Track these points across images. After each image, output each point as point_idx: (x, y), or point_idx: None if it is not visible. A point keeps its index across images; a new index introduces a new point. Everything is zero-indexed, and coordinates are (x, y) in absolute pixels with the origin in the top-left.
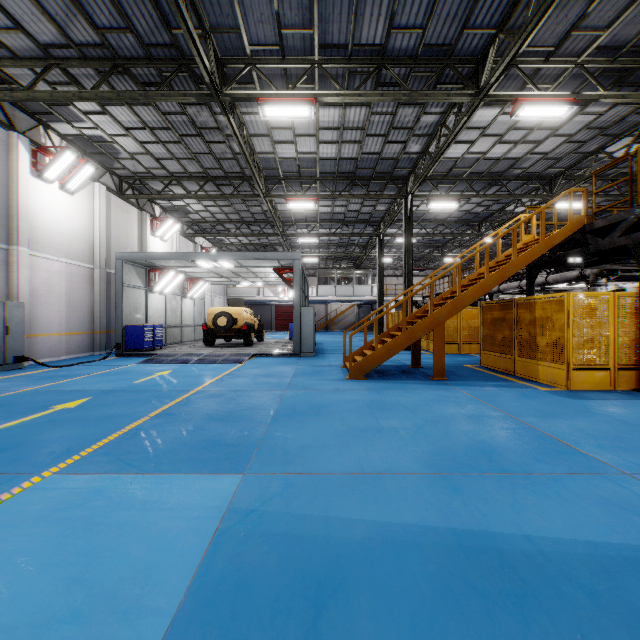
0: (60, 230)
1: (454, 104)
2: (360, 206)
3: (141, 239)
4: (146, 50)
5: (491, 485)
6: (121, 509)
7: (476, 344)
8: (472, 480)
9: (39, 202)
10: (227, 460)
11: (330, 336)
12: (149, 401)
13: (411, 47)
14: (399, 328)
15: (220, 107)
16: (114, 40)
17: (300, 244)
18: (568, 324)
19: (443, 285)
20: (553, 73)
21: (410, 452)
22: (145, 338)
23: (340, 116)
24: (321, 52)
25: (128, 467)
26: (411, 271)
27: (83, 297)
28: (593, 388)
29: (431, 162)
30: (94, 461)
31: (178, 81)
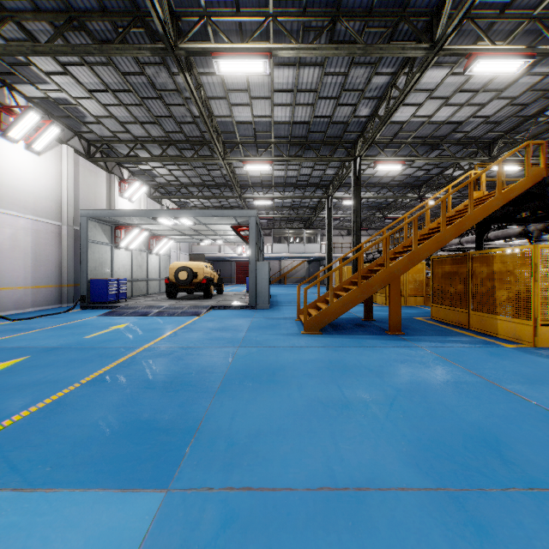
0: (26, 188)
1: (405, 63)
2: (311, 170)
3: (109, 199)
4: (99, 2)
5: (530, 517)
6: None
7: (421, 297)
8: (496, 505)
9: (4, 160)
10: (151, 460)
11: (283, 289)
12: (89, 361)
13: None
14: (352, 282)
15: (175, 62)
16: None
17: (257, 206)
18: (534, 278)
19: None
20: (505, 29)
21: (392, 444)
22: (109, 291)
23: (294, 77)
24: (276, 5)
25: (11, 475)
26: (359, 228)
27: (51, 252)
28: None
29: (380, 123)
30: None
31: (135, 38)
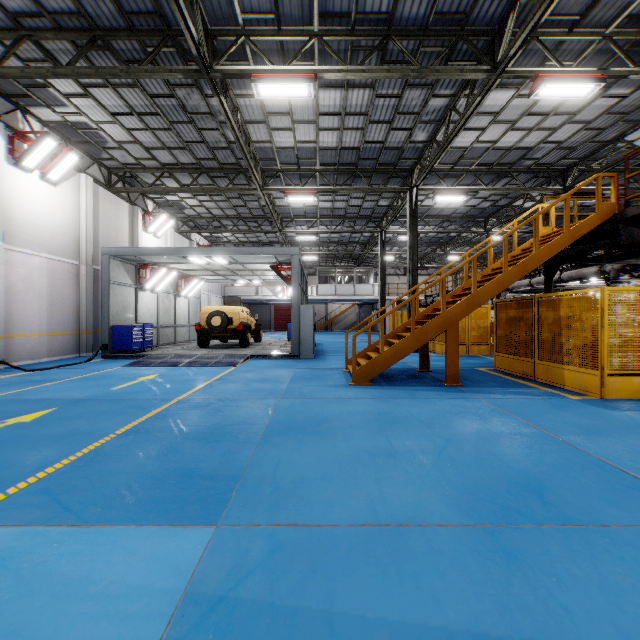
0: (41, 223)
1: (466, 85)
2: (362, 201)
3: (132, 235)
4: (127, 20)
5: (558, 547)
6: (27, 595)
7: (485, 345)
8: (529, 537)
9: (17, 192)
10: (198, 502)
11: (330, 336)
12: (122, 413)
13: (421, 17)
14: (406, 328)
15: (210, 85)
16: (91, 8)
17: (299, 242)
18: (601, 324)
19: (447, 284)
20: (576, 48)
21: (436, 488)
22: (133, 339)
23: (342, 99)
24: (321, 23)
25: (64, 514)
26: (416, 268)
27: (67, 295)
28: (630, 396)
29: (439, 150)
30: (23, 503)
31: (165, 58)
